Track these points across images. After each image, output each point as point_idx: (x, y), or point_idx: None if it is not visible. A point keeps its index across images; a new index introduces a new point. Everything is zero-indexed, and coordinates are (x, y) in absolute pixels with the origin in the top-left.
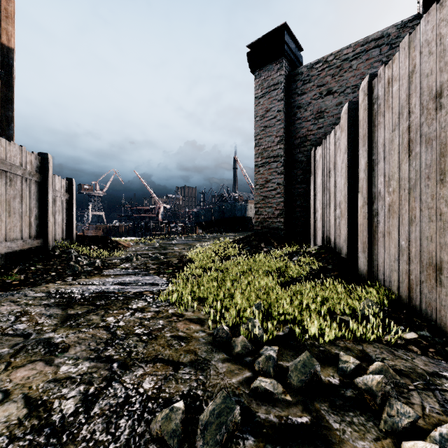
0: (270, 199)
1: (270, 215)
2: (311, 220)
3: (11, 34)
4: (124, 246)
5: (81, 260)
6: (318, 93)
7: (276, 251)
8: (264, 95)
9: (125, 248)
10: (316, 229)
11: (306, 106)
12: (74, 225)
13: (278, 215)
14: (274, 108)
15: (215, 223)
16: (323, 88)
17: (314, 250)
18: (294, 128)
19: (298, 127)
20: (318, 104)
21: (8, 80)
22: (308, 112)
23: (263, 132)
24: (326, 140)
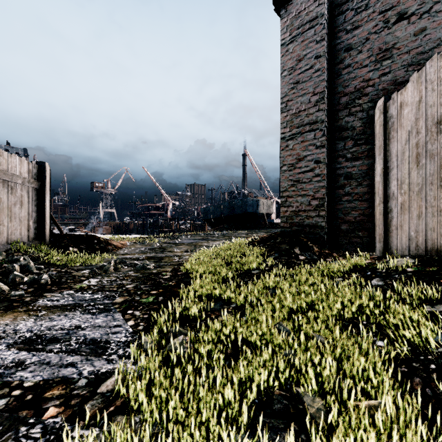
0: (304, 184)
1: (304, 207)
2: (377, 212)
3: None
4: (116, 247)
5: (19, 274)
6: (381, 22)
7: (329, 264)
8: (295, 38)
9: (116, 249)
10: (389, 228)
11: (361, 45)
12: (48, 222)
13: (317, 207)
14: (311, 54)
15: (225, 220)
16: (389, 13)
17: (409, 266)
18: (340, 81)
19: (347, 78)
20: (382, 39)
21: None
22: (363, 54)
23: (293, 91)
24: (425, 69)
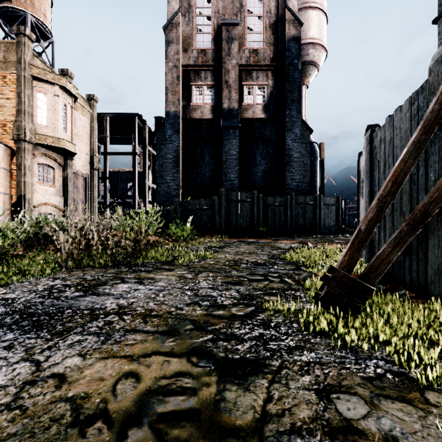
0: None
1: None
2: None
3: (323, 155)
4: None
5: None
6: None
7: None
8: None
9: None
10: None
11: None
12: None
13: None
14: None
15: None
16: None
17: None
18: None
19: None
20: None
21: (323, 171)
22: None
23: None
24: None
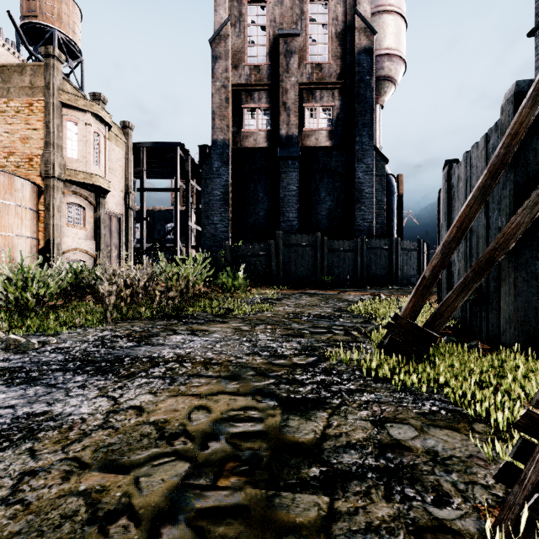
0: None
1: None
2: None
3: (402, 189)
4: None
5: None
6: None
7: None
8: None
9: None
10: None
11: None
12: None
13: None
14: None
15: None
16: None
17: None
18: None
19: None
20: None
21: (401, 209)
22: None
23: None
24: None
